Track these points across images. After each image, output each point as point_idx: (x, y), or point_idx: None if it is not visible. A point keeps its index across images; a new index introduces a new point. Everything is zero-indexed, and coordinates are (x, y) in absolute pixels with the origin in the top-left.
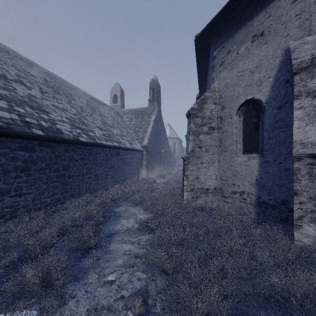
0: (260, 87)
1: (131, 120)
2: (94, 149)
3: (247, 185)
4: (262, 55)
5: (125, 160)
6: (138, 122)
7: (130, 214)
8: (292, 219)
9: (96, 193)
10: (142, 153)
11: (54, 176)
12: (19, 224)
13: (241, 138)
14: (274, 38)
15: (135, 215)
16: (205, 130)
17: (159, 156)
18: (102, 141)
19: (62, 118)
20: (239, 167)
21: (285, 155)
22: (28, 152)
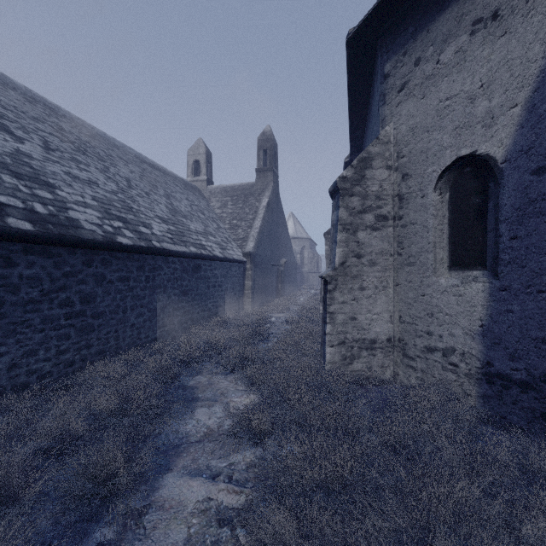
0: (491, 129)
1: (225, 205)
2: (148, 260)
3: (460, 337)
4: (497, 60)
5: (211, 280)
6: (236, 209)
7: (216, 392)
8: None
9: (153, 346)
10: (244, 267)
11: (59, 315)
12: None
13: (446, 239)
14: (525, 20)
15: (226, 395)
16: (369, 222)
17: (276, 272)
18: (166, 244)
19: (84, 199)
20: (441, 298)
21: None
22: None
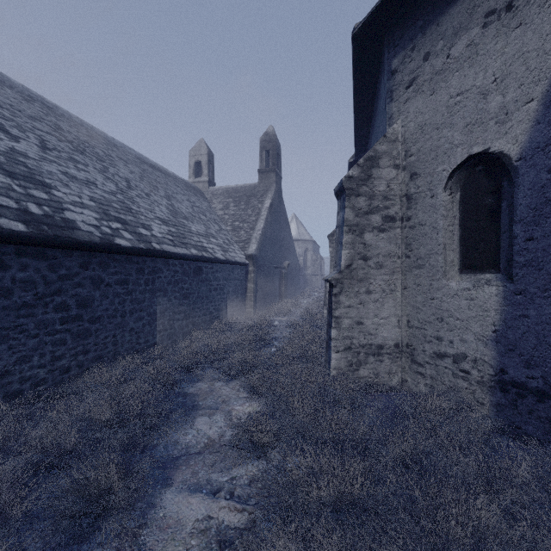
0: (505, 125)
1: (227, 207)
2: (147, 263)
3: (472, 342)
4: (511, 53)
5: (213, 283)
6: (239, 210)
7: (217, 400)
8: None
9: (152, 351)
10: (246, 269)
11: (55, 319)
12: None
13: (456, 240)
14: (541, 10)
15: (228, 402)
16: (376, 223)
17: (279, 274)
18: (167, 246)
19: (81, 199)
20: (451, 302)
21: None
22: None
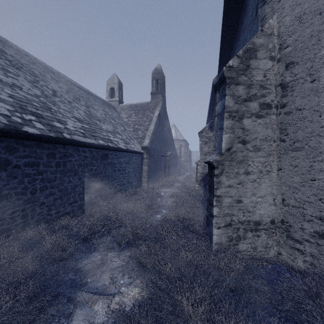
0: None
1: (130, 116)
2: (59, 149)
3: None
4: None
5: (117, 165)
6: (138, 118)
7: (106, 276)
8: None
9: (63, 220)
10: (142, 156)
11: None
12: None
13: None
14: None
15: (116, 280)
16: (254, 109)
17: (164, 160)
18: (77, 136)
19: None
20: None
21: None
22: None
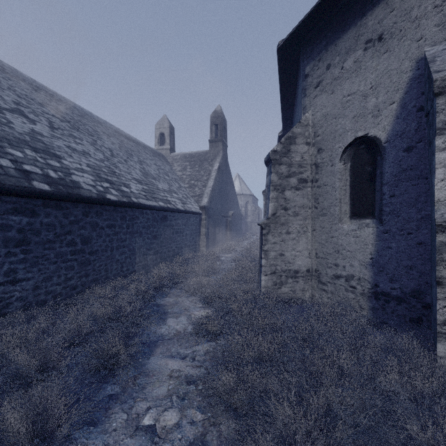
0: (377, 118)
1: (185, 169)
2: (128, 212)
3: (357, 267)
4: (381, 70)
5: (175, 227)
6: (194, 172)
7: (181, 308)
8: (429, 320)
9: (132, 277)
10: (200, 217)
11: (67, 251)
12: (10, 328)
13: (348, 196)
14: (399, 43)
15: (189, 310)
16: (293, 184)
17: (225, 221)
18: (142, 200)
19: (81, 166)
20: (344, 239)
21: (417, 221)
22: (26, 217)
